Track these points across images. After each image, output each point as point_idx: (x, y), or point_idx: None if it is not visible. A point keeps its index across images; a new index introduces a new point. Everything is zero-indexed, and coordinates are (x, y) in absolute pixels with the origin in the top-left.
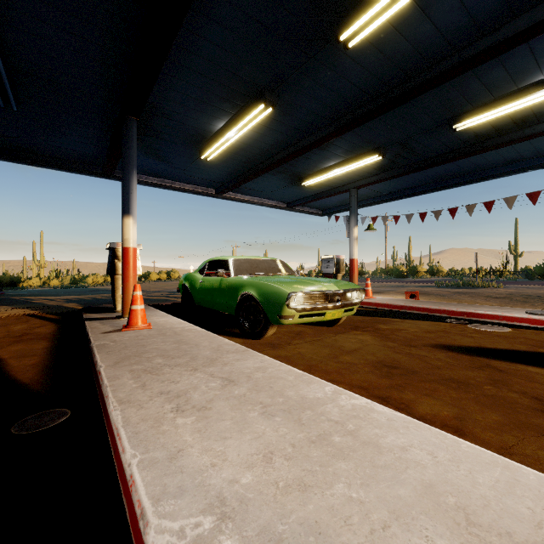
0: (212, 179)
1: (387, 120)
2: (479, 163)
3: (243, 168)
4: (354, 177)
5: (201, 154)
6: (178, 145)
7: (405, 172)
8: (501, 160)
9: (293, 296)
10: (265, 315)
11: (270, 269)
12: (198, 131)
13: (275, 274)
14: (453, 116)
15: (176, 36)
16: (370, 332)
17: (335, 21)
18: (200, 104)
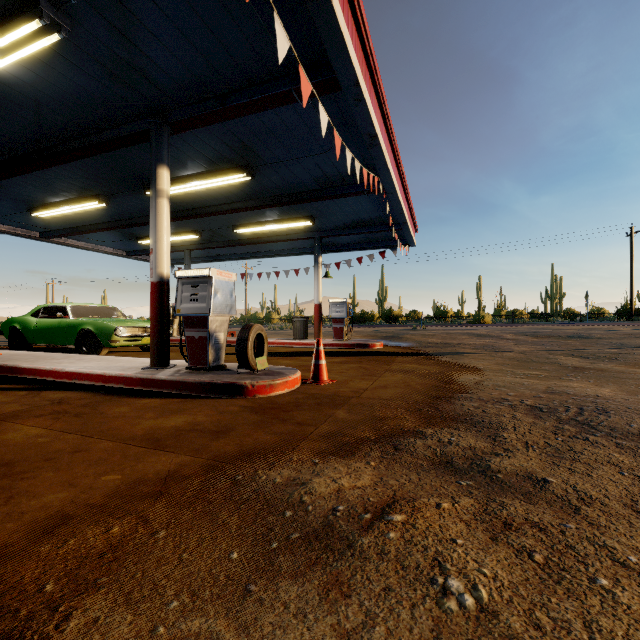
0: (39, 226)
1: (194, 220)
2: (269, 247)
3: (77, 224)
4: (186, 242)
5: (32, 211)
6: (6, 202)
7: (221, 246)
8: (280, 247)
9: (120, 329)
10: (100, 342)
11: (105, 313)
12: (33, 199)
13: (109, 317)
14: (234, 225)
15: (34, 171)
16: (177, 352)
17: (144, 184)
18: (41, 188)
